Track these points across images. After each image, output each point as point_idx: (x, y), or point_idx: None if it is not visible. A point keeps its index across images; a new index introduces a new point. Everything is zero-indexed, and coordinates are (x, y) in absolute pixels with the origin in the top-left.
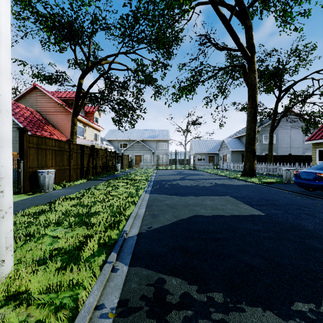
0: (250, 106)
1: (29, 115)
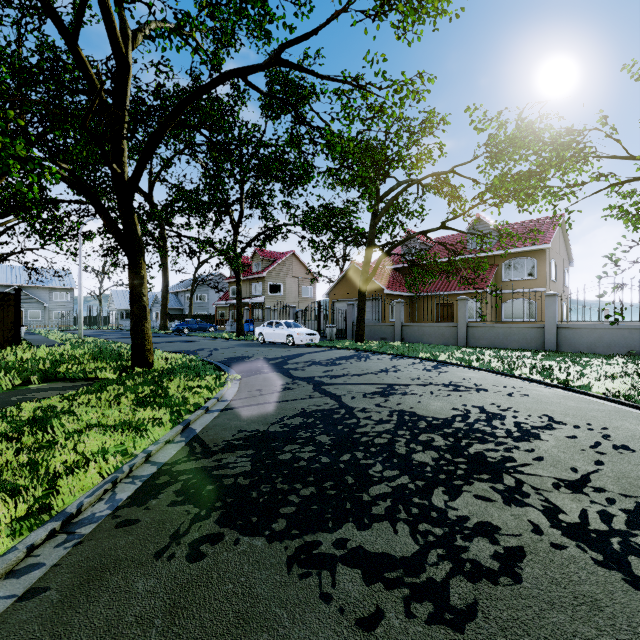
0: (164, 281)
1: None
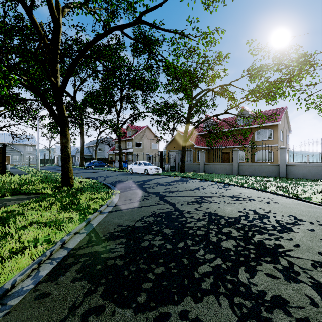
0: (81, 141)
1: None
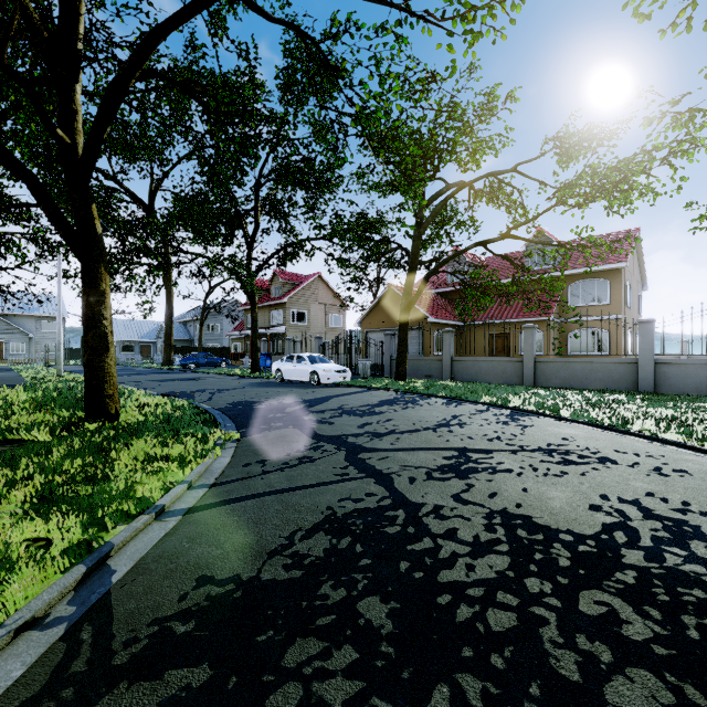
0: (167, 308)
1: None
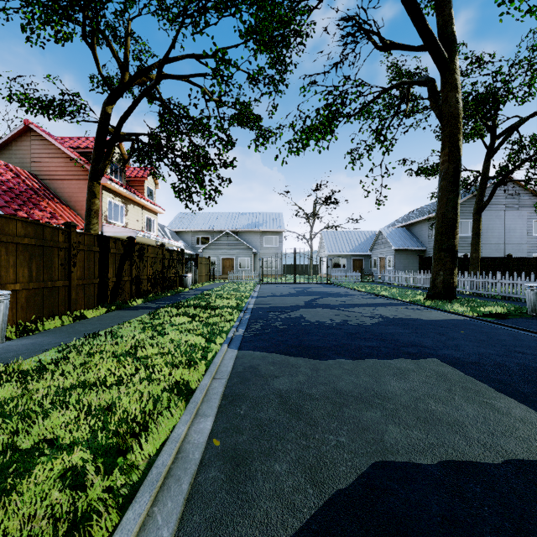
0: (447, 159)
1: (9, 179)
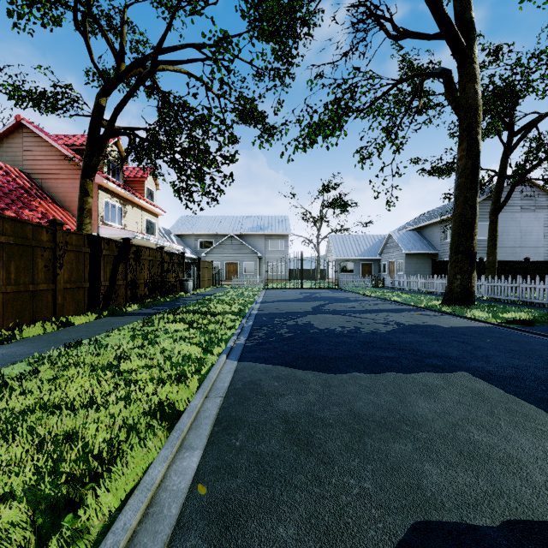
0: (465, 154)
1: None
